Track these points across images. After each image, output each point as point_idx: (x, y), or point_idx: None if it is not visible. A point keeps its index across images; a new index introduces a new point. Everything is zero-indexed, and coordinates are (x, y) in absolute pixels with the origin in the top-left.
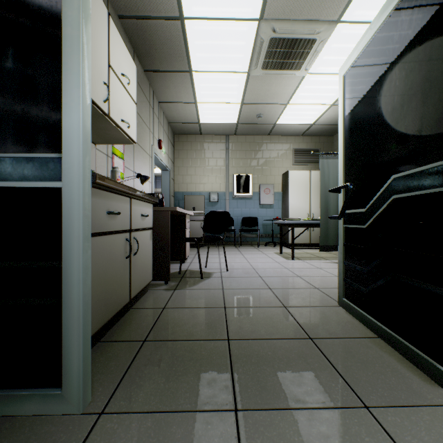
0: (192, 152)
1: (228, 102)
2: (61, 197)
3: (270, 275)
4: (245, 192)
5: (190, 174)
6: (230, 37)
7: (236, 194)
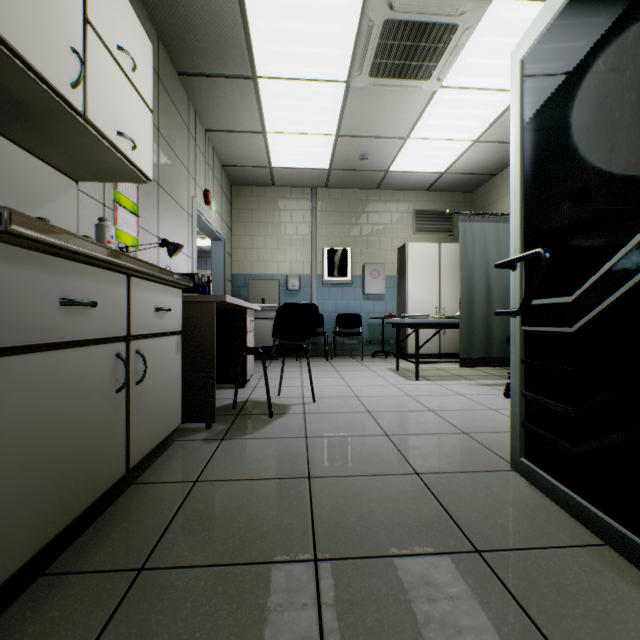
0: (259, 213)
1: (316, 132)
2: None
3: (384, 409)
4: (341, 275)
5: (256, 247)
6: (318, 17)
7: (328, 279)
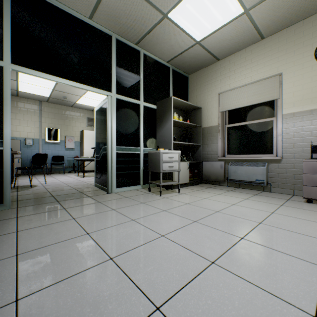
0: None
1: (44, 86)
2: (2, 152)
3: (70, 183)
4: (55, 139)
5: None
6: None
7: (48, 141)
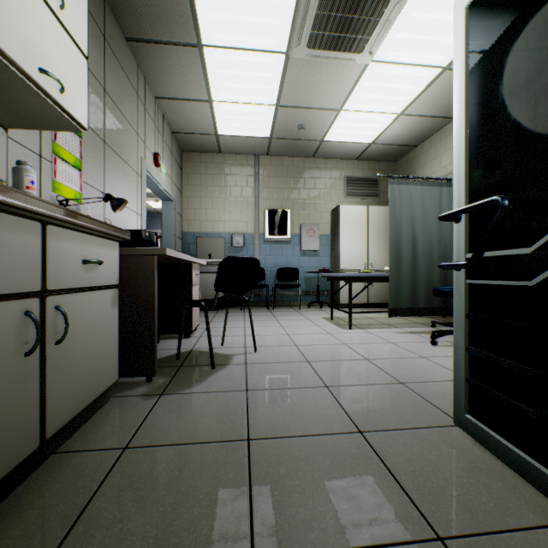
0: (207, 177)
1: (258, 102)
2: None
3: (322, 358)
4: (281, 233)
5: (204, 208)
6: None
7: (269, 237)
